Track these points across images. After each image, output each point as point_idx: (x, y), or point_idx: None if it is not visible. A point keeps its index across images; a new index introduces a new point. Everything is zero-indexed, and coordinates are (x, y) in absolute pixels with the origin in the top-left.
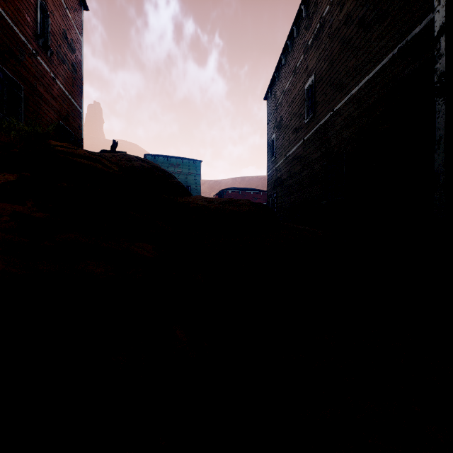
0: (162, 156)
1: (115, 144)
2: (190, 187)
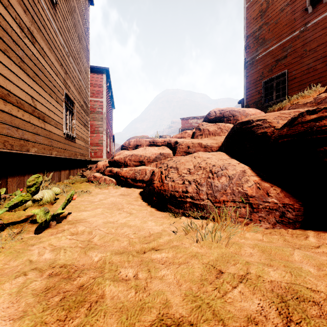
0: None
1: None
2: None
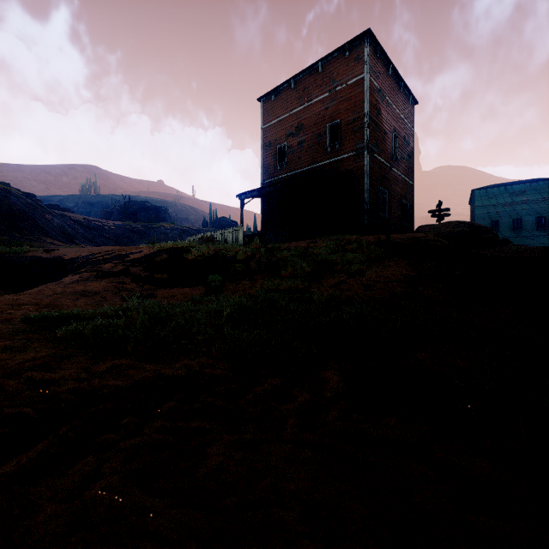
0: (496, 187)
1: (440, 204)
2: (543, 218)
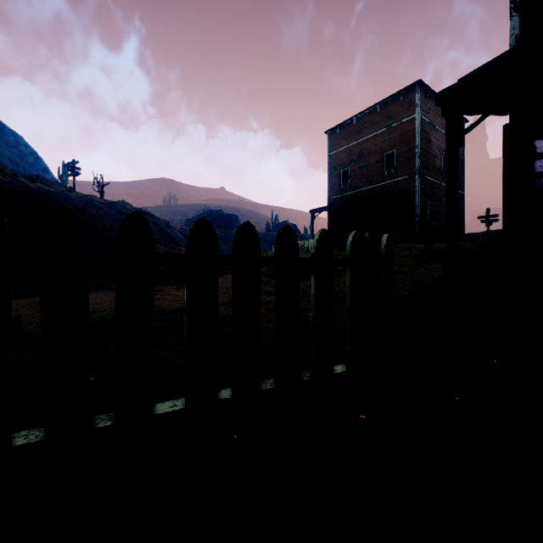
0: None
1: (487, 212)
2: None
